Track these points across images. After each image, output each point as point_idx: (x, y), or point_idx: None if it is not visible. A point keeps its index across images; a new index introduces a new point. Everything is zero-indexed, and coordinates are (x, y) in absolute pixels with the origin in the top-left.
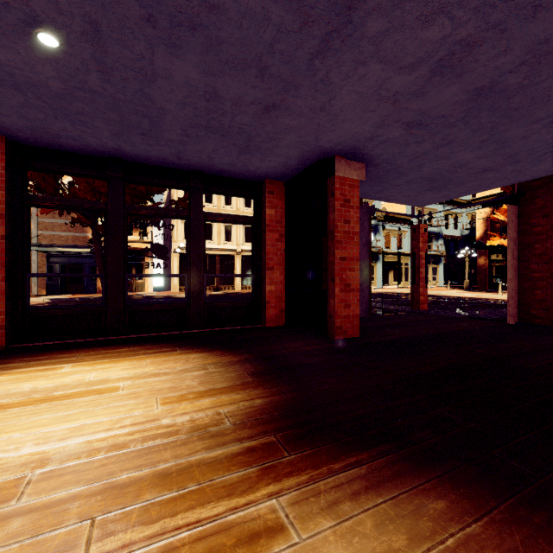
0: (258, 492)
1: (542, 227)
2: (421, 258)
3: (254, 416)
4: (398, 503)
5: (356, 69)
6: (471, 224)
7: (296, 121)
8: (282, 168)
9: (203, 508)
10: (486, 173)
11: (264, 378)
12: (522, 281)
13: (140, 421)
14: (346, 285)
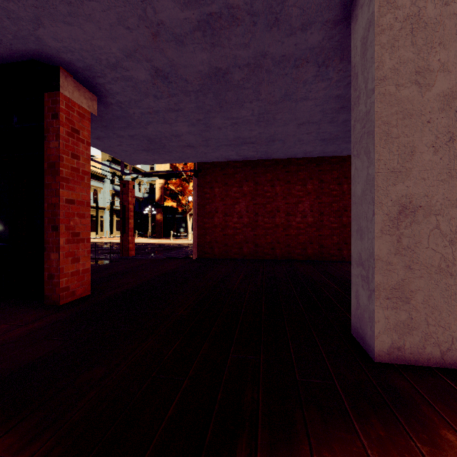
0: None
1: (210, 195)
2: (130, 211)
3: None
4: None
5: None
6: (149, 189)
7: None
8: None
9: None
10: (188, 148)
11: None
12: (199, 229)
13: None
14: (75, 234)
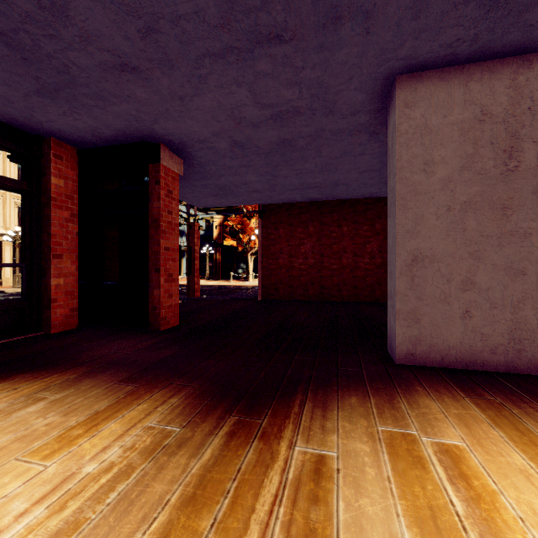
0: (281, 451)
1: (274, 236)
2: (196, 252)
3: (192, 412)
4: (343, 408)
5: (231, 85)
6: (206, 226)
7: (147, 95)
8: (86, 133)
9: (265, 488)
10: (255, 193)
11: (145, 380)
12: (264, 271)
13: (44, 491)
14: (170, 275)
